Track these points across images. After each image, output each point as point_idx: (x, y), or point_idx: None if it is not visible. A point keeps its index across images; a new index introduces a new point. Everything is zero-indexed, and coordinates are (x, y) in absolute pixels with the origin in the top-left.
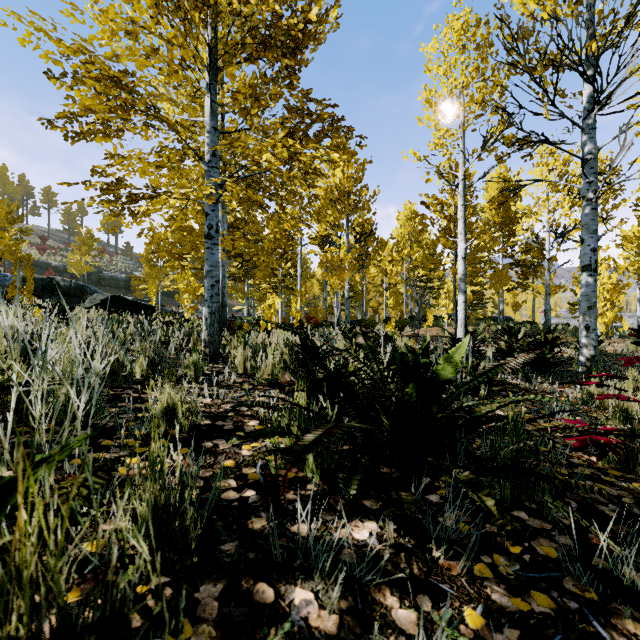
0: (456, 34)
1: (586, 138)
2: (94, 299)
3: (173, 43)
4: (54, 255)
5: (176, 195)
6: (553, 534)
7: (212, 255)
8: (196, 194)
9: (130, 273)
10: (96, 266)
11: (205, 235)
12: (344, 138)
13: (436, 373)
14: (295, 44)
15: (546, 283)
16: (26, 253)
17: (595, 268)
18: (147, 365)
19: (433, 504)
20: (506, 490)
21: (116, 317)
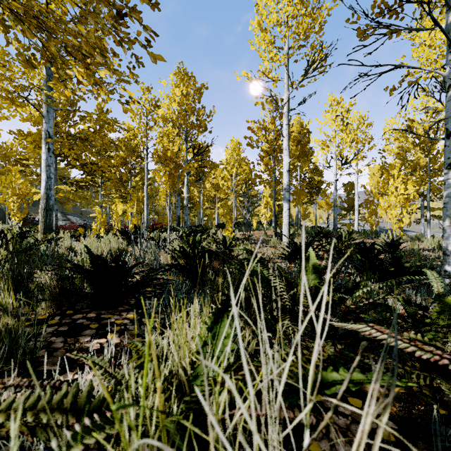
0: None
1: None
2: None
3: None
4: None
5: None
6: None
7: None
8: None
9: None
10: None
11: None
12: None
13: None
14: None
15: (334, 198)
16: None
17: None
18: None
19: None
20: None
21: None
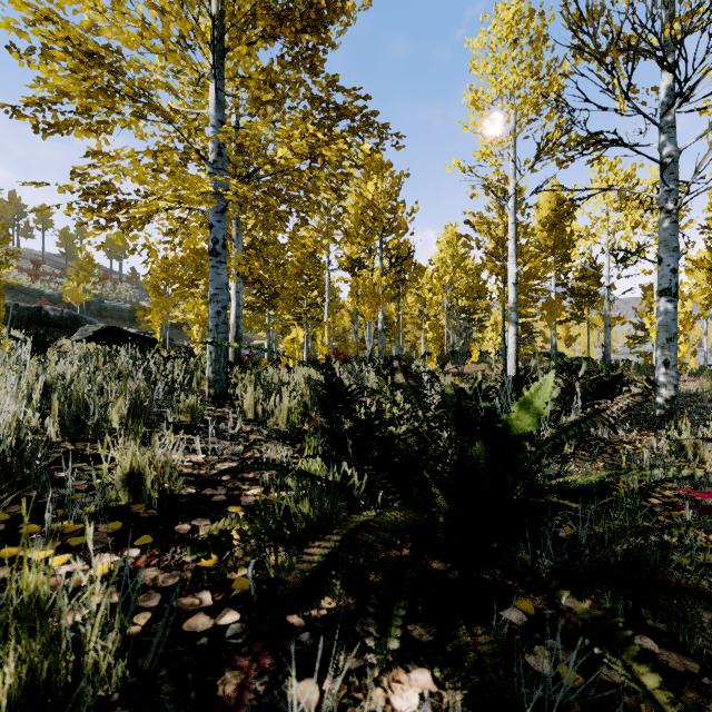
0: (507, 25)
1: (665, 138)
2: (85, 331)
3: (166, 11)
4: (48, 282)
5: (167, 197)
6: (706, 683)
7: (218, 275)
8: (193, 196)
9: (136, 303)
10: (97, 295)
11: (209, 251)
12: (378, 137)
13: (508, 425)
14: (318, 19)
15: (605, 314)
16: (16, 280)
17: (675, 292)
18: (128, 410)
19: (513, 628)
20: (620, 602)
21: (107, 351)
